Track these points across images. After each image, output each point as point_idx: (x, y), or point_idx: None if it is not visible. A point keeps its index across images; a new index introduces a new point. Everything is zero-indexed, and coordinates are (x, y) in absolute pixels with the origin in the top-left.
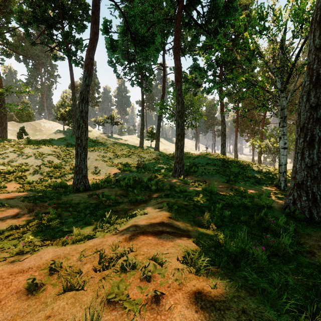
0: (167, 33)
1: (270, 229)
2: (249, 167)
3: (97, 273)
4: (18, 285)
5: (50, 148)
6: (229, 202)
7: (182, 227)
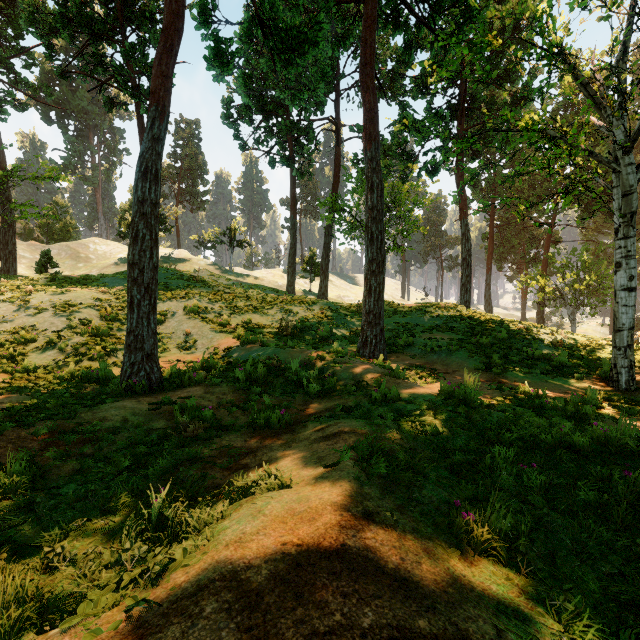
0: (345, 38)
1: None
2: (530, 335)
3: None
4: None
5: (91, 293)
6: (527, 435)
7: (418, 575)
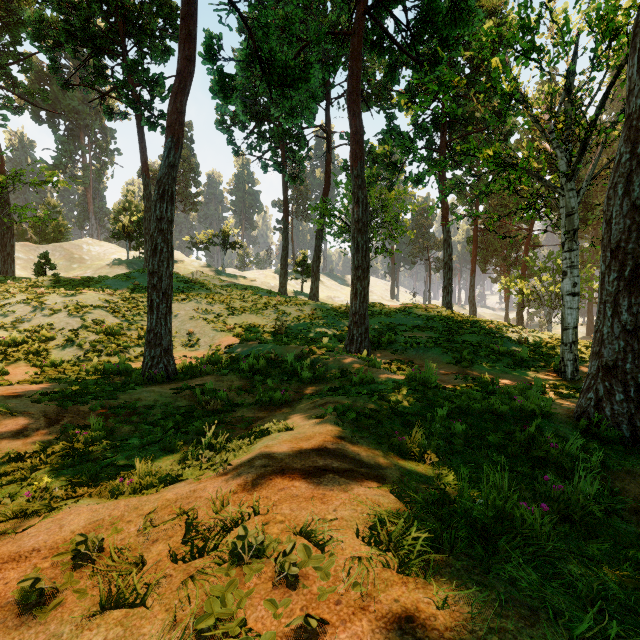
0: (334, 63)
1: (549, 461)
2: (499, 334)
3: (178, 565)
4: (4, 590)
5: (99, 295)
6: (464, 404)
7: (366, 459)
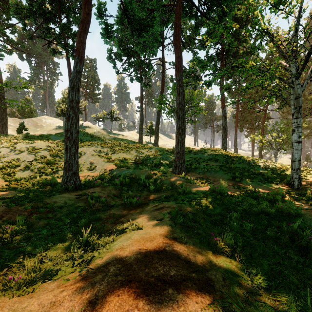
0: (166, 22)
1: (310, 250)
2: (254, 163)
3: None
4: None
5: (45, 143)
6: (247, 208)
7: (194, 260)
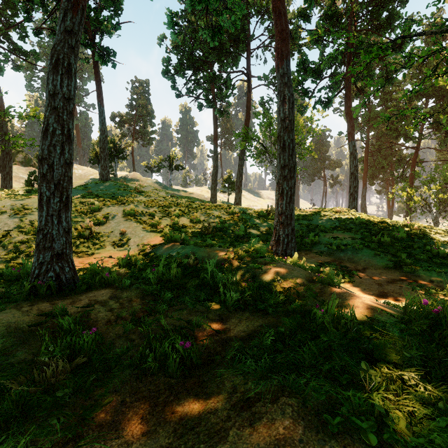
0: None
1: None
2: (426, 235)
3: None
4: None
5: None
6: None
7: None
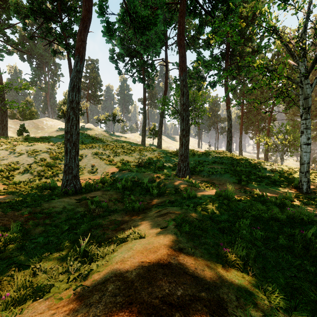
0: (170, 21)
1: None
2: (260, 166)
3: None
4: None
5: (45, 145)
6: (256, 214)
7: (202, 275)
